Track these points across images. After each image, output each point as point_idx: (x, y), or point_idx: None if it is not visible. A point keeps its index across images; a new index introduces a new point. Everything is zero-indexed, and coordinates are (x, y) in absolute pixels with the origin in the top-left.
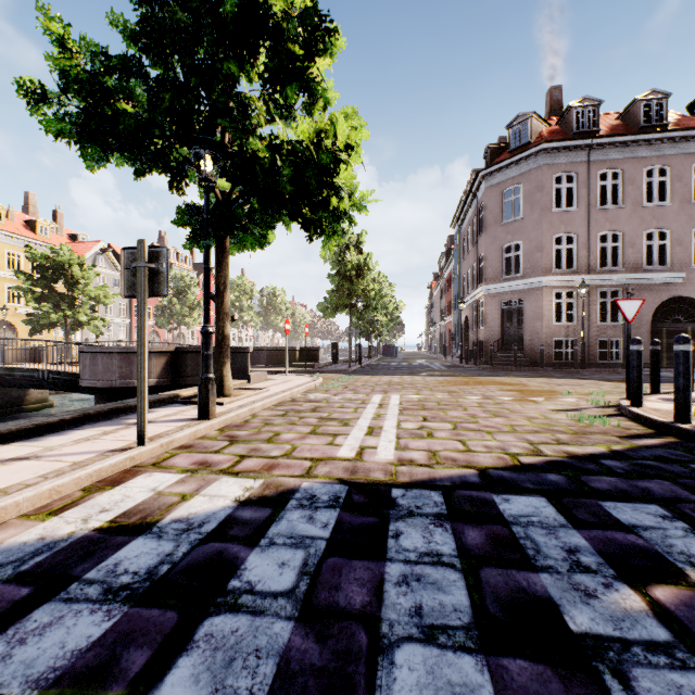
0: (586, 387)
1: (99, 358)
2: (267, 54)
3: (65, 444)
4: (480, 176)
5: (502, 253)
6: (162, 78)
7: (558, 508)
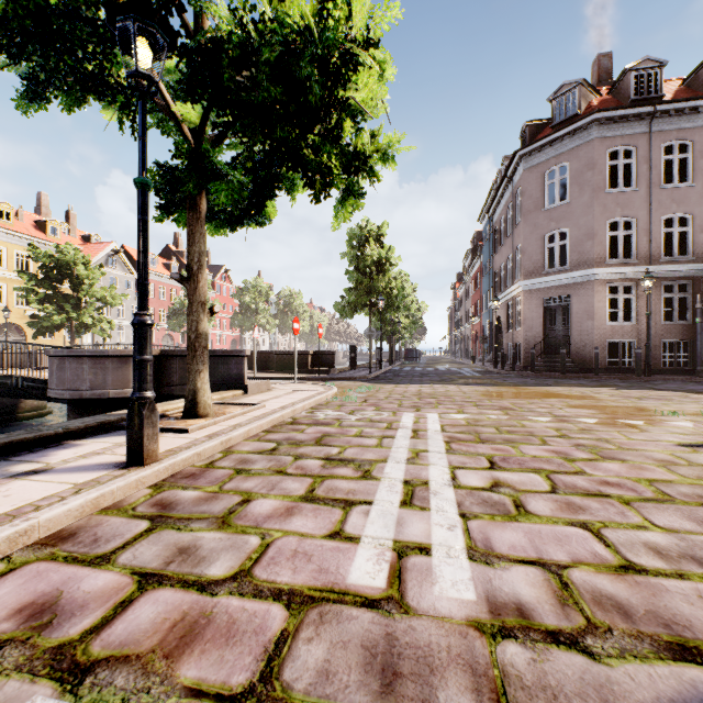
0: (680, 402)
1: (67, 364)
2: None
3: None
4: (518, 156)
5: (544, 243)
6: None
7: None
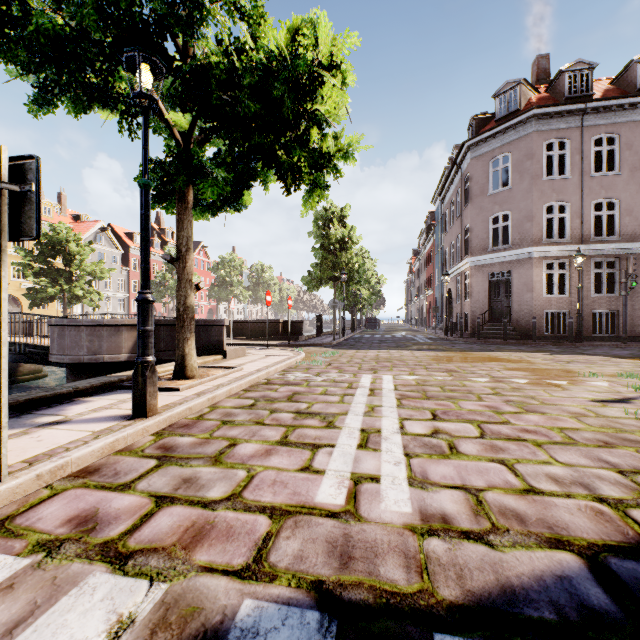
0: (603, 365)
1: (66, 332)
2: None
3: None
4: (466, 147)
5: (489, 224)
6: None
7: None
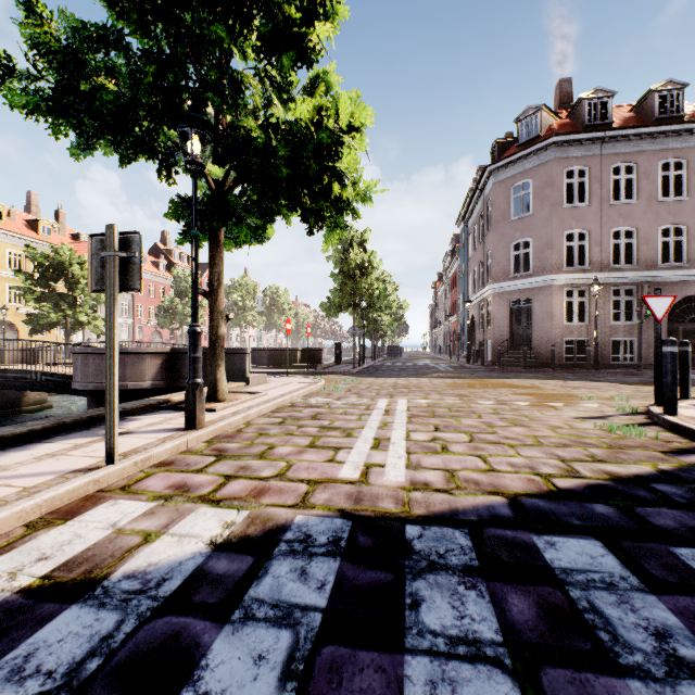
0: (605, 390)
1: (91, 360)
2: (260, 19)
3: (24, 462)
4: (487, 171)
5: (510, 251)
6: (144, 50)
7: (621, 558)
